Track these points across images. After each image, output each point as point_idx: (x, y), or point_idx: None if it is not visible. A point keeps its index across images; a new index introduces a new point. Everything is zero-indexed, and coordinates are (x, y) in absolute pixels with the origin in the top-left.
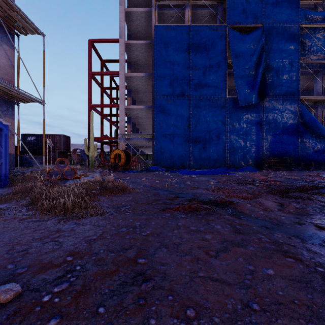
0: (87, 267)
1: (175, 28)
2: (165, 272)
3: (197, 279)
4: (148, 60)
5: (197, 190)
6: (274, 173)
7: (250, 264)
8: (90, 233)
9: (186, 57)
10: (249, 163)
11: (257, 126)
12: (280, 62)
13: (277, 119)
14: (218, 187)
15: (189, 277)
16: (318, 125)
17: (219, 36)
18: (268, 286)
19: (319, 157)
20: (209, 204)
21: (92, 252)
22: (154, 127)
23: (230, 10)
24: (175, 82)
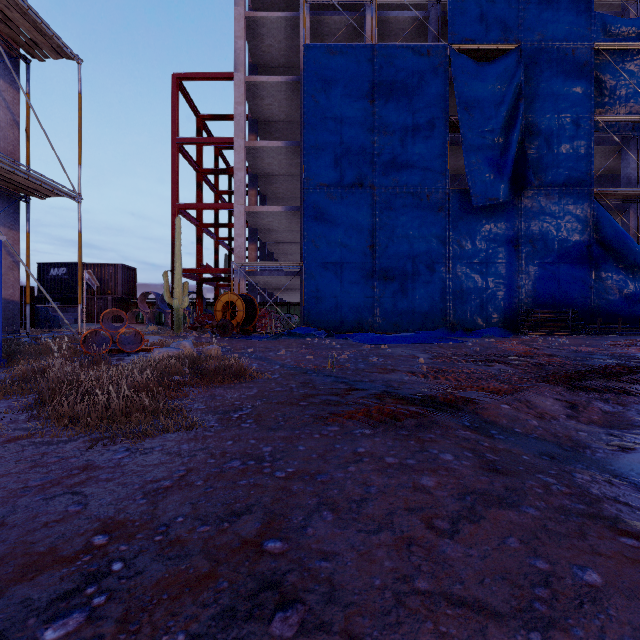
0: (138, 566)
1: (346, 51)
2: (331, 579)
3: (413, 599)
4: (291, 115)
5: (393, 374)
6: (545, 340)
7: (539, 556)
8: (159, 472)
9: (366, 108)
10: (493, 321)
11: (509, 247)
12: (554, 120)
13: (547, 233)
14: (434, 368)
15: (392, 592)
16: (629, 244)
17: (432, 67)
18: (598, 620)
19: (631, 308)
20: (422, 406)
21: (156, 521)
22: (303, 249)
23: (454, 15)
24: (345, 158)
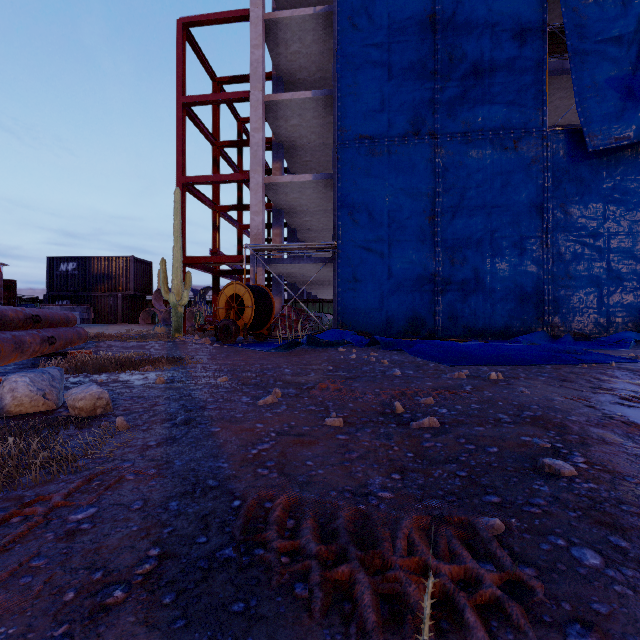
0: None
1: None
2: None
3: None
4: (323, 67)
5: None
6: None
7: None
8: None
9: (424, 26)
10: (618, 322)
11: None
12: None
13: None
14: None
15: None
16: None
17: None
18: None
19: None
20: None
21: None
22: (337, 225)
23: None
24: (394, 98)
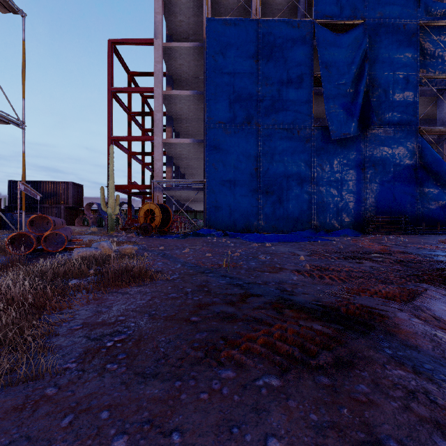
0: None
1: (237, 23)
2: None
3: None
4: (197, 73)
5: (282, 273)
6: (388, 239)
7: None
8: None
9: (253, 66)
10: (346, 224)
11: (357, 170)
12: (390, 76)
13: (385, 159)
14: (316, 266)
15: None
16: (445, 168)
17: (301, 36)
18: None
19: None
20: (326, 321)
21: None
22: (206, 170)
23: None
24: (237, 103)
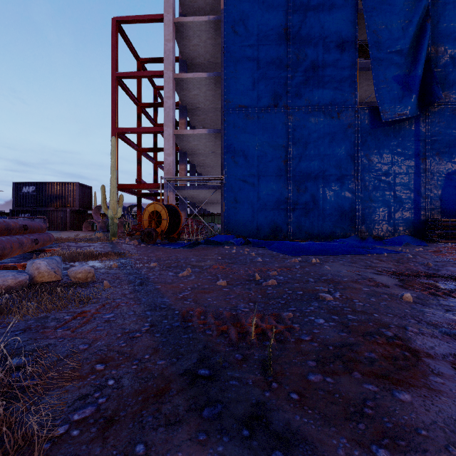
0: None
1: None
2: None
3: None
4: (214, 55)
5: (453, 394)
6: None
7: None
8: None
9: (281, 35)
10: (400, 229)
11: (416, 160)
12: None
13: (453, 146)
14: None
15: None
16: None
17: None
18: None
19: None
20: None
21: None
22: (224, 164)
23: None
24: (261, 81)
